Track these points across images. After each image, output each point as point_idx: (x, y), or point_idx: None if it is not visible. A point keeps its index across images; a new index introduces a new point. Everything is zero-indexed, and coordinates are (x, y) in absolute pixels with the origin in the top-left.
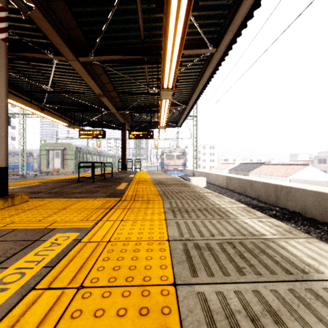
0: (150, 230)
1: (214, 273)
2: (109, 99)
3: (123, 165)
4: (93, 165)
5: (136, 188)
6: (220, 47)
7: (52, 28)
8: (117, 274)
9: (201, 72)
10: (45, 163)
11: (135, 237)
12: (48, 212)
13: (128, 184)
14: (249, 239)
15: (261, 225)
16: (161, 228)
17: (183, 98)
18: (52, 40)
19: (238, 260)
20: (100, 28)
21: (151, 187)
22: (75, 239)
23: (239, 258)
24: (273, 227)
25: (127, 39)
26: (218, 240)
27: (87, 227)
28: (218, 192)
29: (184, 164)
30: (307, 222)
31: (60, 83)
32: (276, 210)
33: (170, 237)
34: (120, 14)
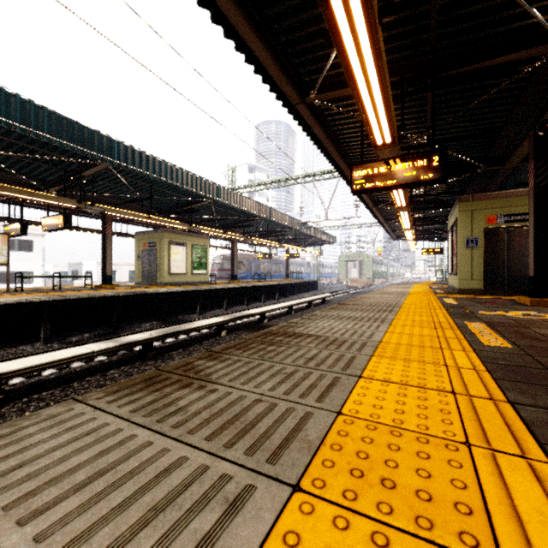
0: None
1: None
2: None
3: None
4: None
5: None
6: None
7: None
8: None
9: None
10: (343, 274)
11: None
12: None
13: None
14: None
15: None
16: None
17: None
18: None
19: None
20: None
21: None
22: None
23: None
24: None
25: None
26: None
27: None
28: None
29: None
30: None
31: None
32: None
33: None
34: None
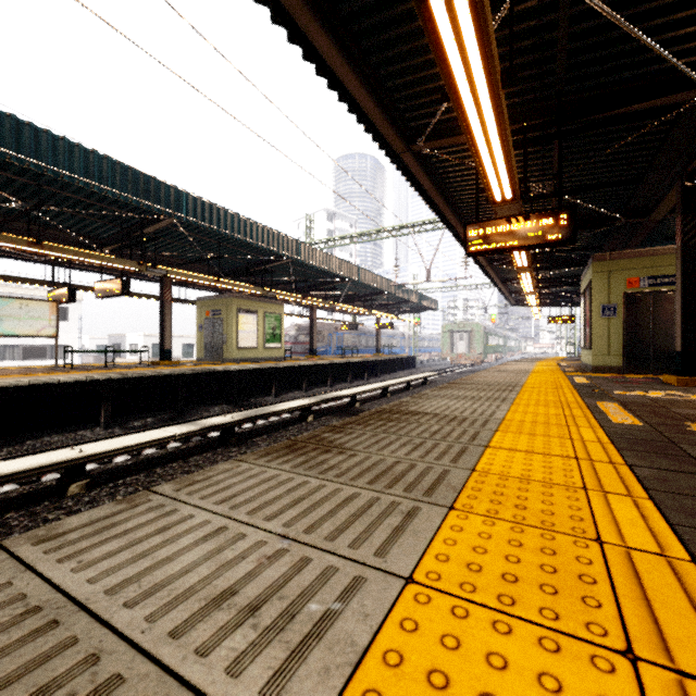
0: None
1: None
2: None
3: None
4: None
5: None
6: None
7: None
8: None
9: None
10: (447, 348)
11: None
12: None
13: None
14: None
15: None
16: None
17: None
18: None
19: None
20: None
21: None
22: None
23: None
24: None
25: None
26: None
27: None
28: None
29: None
30: None
31: None
32: None
33: None
34: None
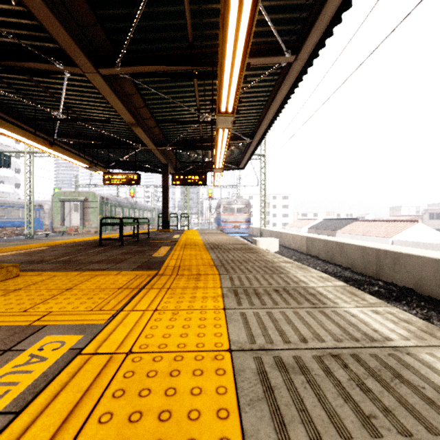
0: (200, 330)
1: (321, 430)
2: (145, 130)
3: (165, 222)
4: (121, 222)
5: (181, 255)
6: (301, 53)
7: (58, 23)
8: (134, 433)
9: (272, 91)
10: (60, 219)
11: (175, 343)
12: (43, 295)
13: (171, 249)
14: (367, 348)
15: (379, 320)
16: (218, 326)
17: (248, 129)
18: (60, 41)
19: (358, 397)
20: (129, 26)
21: (203, 253)
22: (72, 348)
23: (358, 391)
24: (400, 324)
25: (168, 42)
26: (314, 350)
27: (98, 324)
28: (296, 259)
29: (248, 221)
30: (426, 303)
31: (77, 108)
32: (379, 286)
33: (233, 344)
34: (158, 3)
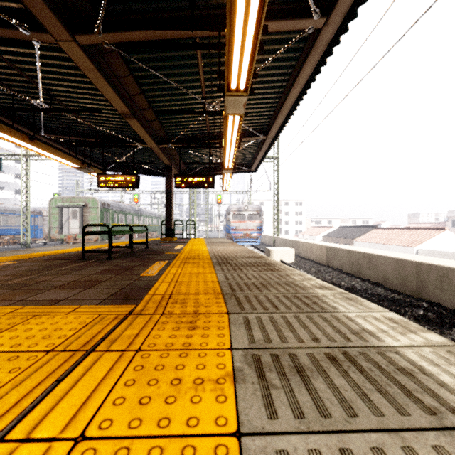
0: None
1: None
2: (144, 124)
3: (168, 230)
4: (108, 231)
5: (179, 274)
6: (334, 14)
7: None
8: None
9: (293, 73)
10: (57, 227)
11: None
12: None
13: (167, 265)
14: None
15: None
16: None
17: (261, 123)
18: None
19: None
20: None
21: (208, 271)
22: None
23: None
24: None
25: None
26: None
27: None
28: (315, 272)
29: (260, 228)
30: None
31: (62, 97)
32: (424, 308)
33: None
34: None
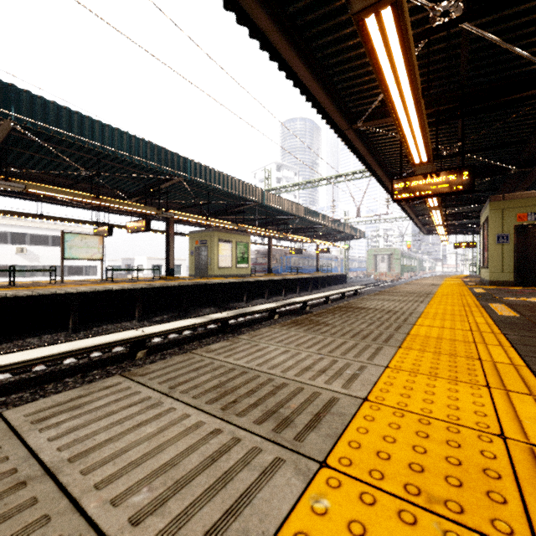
0: None
1: None
2: None
3: None
4: None
5: None
6: None
7: None
8: None
9: None
10: (371, 267)
11: None
12: None
13: None
14: None
15: None
16: None
17: None
18: None
19: None
20: None
21: None
22: None
23: None
24: None
25: None
26: None
27: None
28: None
29: None
30: None
31: None
32: None
33: None
34: None
